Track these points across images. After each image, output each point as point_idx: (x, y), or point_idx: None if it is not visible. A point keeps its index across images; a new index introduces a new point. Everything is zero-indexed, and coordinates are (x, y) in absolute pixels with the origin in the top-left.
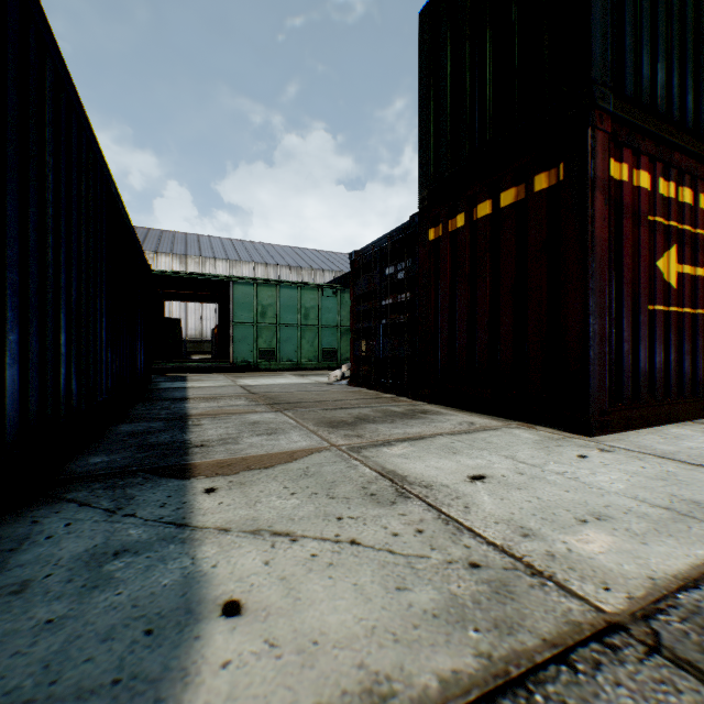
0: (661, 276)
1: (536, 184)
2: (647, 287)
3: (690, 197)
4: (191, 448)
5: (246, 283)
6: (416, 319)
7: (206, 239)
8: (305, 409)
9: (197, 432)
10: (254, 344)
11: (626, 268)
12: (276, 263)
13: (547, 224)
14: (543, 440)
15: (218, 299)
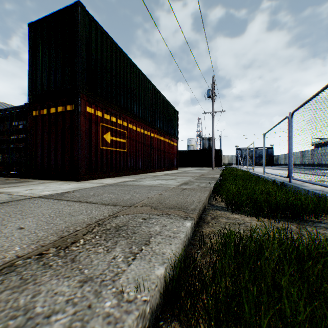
0: (106, 139)
1: (68, 108)
2: (101, 142)
3: (115, 120)
4: None
5: None
6: (28, 146)
7: None
8: None
9: None
10: None
11: (93, 137)
12: None
13: (71, 121)
14: (64, 183)
15: None
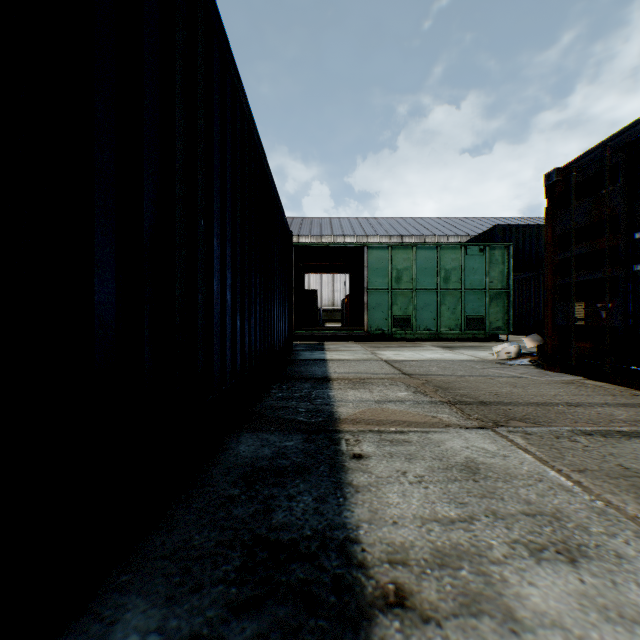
0: None
1: None
2: None
3: None
4: (374, 611)
5: (380, 247)
6: None
7: (336, 220)
8: (537, 428)
9: (364, 494)
10: (388, 312)
11: None
12: (399, 234)
13: None
14: None
15: (349, 269)
